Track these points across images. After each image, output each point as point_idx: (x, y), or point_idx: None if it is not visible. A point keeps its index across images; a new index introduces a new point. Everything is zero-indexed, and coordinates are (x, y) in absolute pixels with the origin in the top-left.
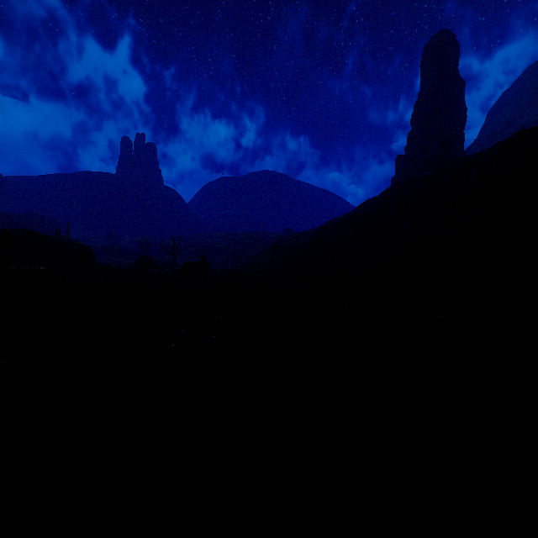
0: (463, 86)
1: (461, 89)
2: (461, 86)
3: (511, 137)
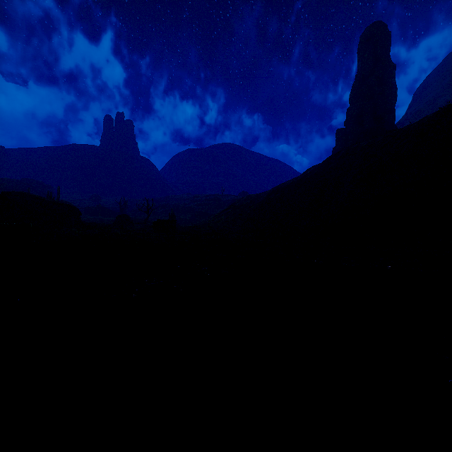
0: (394, 69)
1: (393, 72)
2: (393, 69)
3: (438, 111)
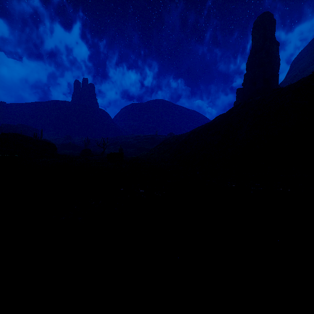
0: (278, 45)
1: (277, 47)
2: (277, 45)
3: (311, 74)
